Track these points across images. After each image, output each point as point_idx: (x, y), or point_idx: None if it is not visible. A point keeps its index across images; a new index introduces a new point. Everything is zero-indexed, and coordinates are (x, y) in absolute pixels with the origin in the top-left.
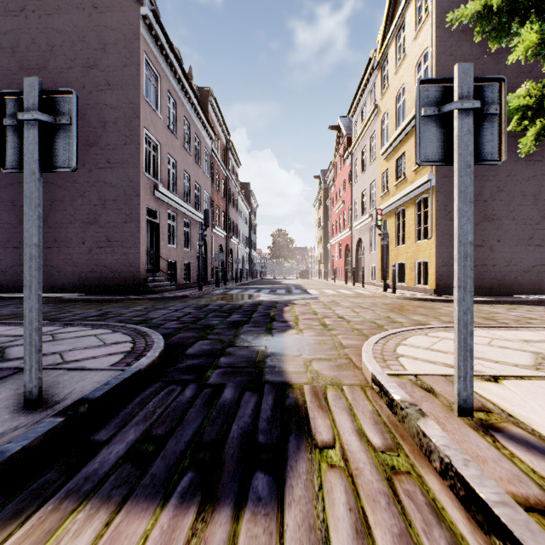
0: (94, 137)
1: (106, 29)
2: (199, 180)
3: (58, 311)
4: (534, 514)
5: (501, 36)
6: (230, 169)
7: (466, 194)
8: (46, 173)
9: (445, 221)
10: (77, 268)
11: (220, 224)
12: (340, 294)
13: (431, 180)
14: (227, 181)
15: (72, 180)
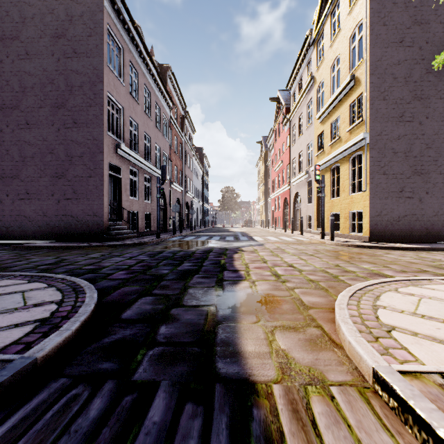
0: (61, 100)
1: (72, 2)
2: (159, 142)
3: (16, 258)
4: None
5: None
6: (186, 134)
7: None
8: (19, 132)
9: (379, 175)
10: (46, 218)
11: (178, 181)
12: (282, 241)
13: (366, 138)
14: (184, 145)
15: (42, 139)
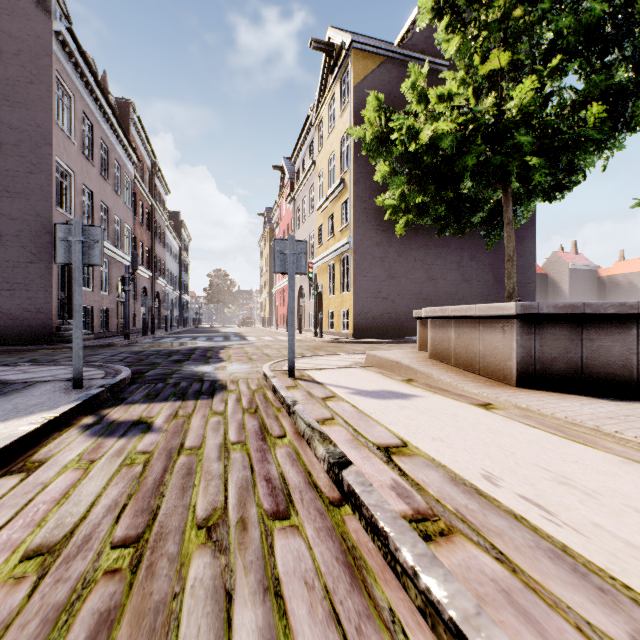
0: None
1: (2, 34)
2: (119, 212)
3: None
4: (288, 387)
5: (377, 156)
6: (156, 197)
7: (292, 287)
8: None
9: (361, 277)
10: None
11: (145, 262)
12: (276, 340)
13: (350, 243)
14: (153, 212)
15: None
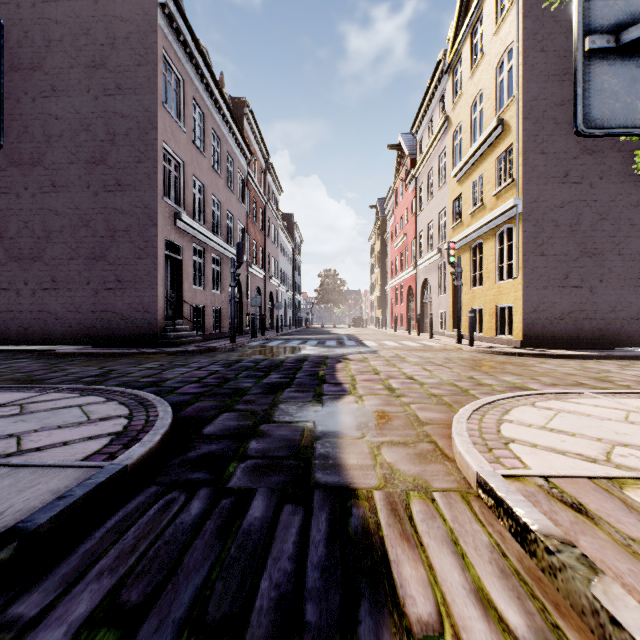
0: (100, 153)
1: (115, 19)
2: (232, 208)
3: (48, 369)
4: None
5: None
6: (269, 196)
7: None
8: (42, 197)
9: (535, 257)
10: (79, 315)
11: (258, 262)
12: (403, 346)
13: (517, 206)
14: (266, 211)
15: (74, 207)
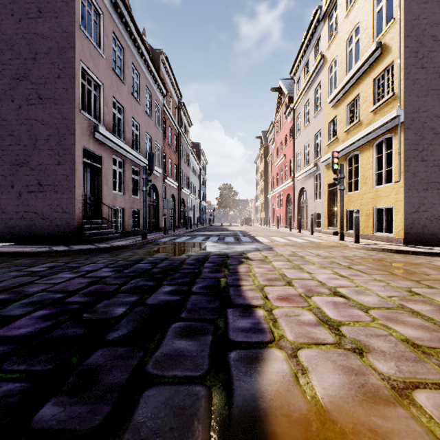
0: (23, 70)
1: None
2: (150, 131)
3: None
4: None
5: None
6: (182, 126)
7: None
8: None
9: (416, 162)
10: (5, 215)
11: (173, 175)
12: (293, 242)
13: (399, 116)
14: (179, 137)
15: (0, 118)
